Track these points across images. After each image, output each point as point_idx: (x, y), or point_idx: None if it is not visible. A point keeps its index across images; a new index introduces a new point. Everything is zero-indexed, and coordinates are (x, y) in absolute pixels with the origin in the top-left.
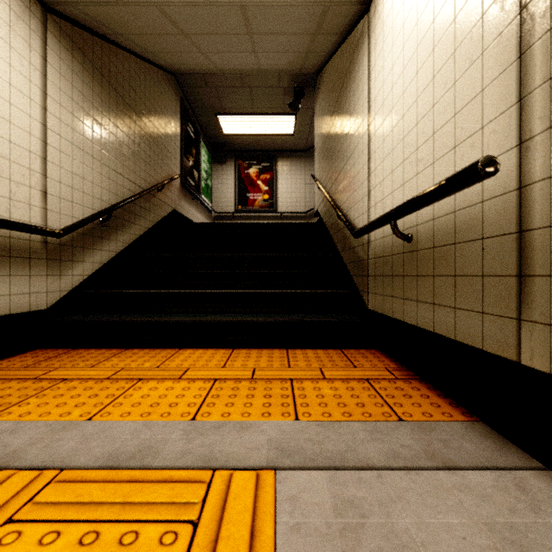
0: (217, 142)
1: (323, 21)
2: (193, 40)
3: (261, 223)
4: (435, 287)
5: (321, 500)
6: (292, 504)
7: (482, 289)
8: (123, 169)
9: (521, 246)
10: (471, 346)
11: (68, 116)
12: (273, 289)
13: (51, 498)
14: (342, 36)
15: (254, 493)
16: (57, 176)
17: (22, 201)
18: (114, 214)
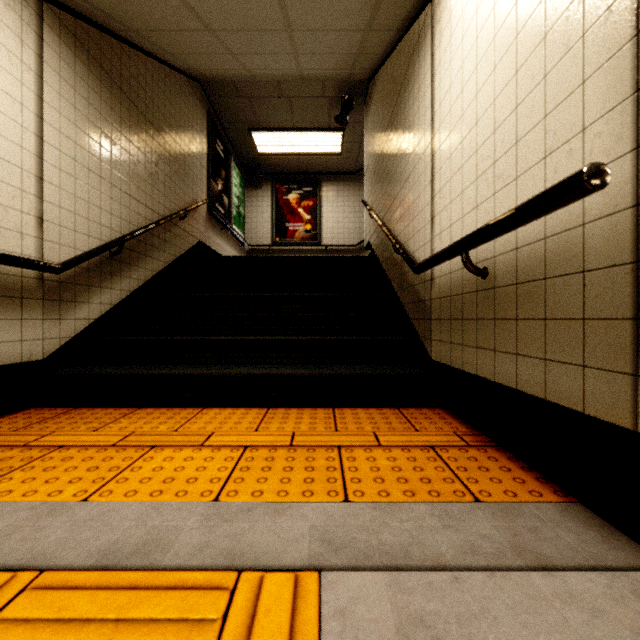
0: (251, 163)
1: (377, 14)
2: (221, 38)
3: (303, 258)
4: (518, 333)
5: (380, 616)
6: (342, 621)
7: (583, 336)
8: (138, 192)
9: (639, 280)
10: (567, 408)
11: (70, 128)
12: (317, 335)
13: (22, 613)
14: (399, 33)
15: (291, 606)
16: (56, 199)
17: (12, 228)
18: (126, 246)
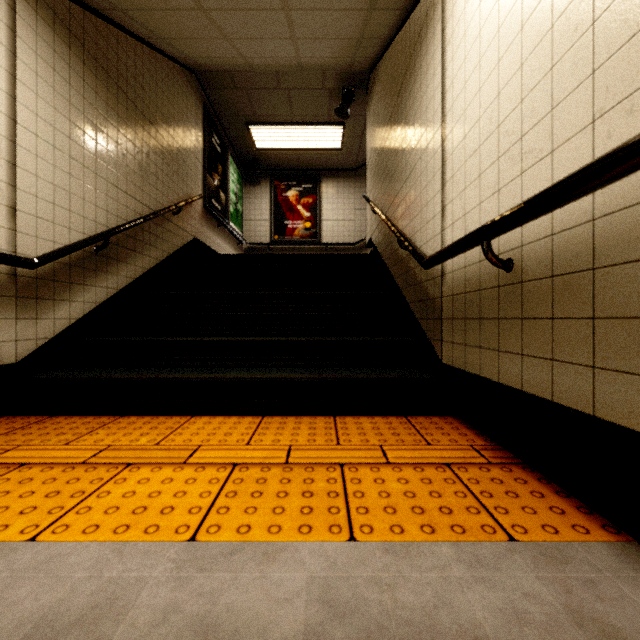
0: (249, 159)
1: None
2: (214, 19)
3: (302, 255)
4: (554, 335)
5: None
6: None
7: None
8: (127, 184)
9: None
10: (627, 428)
11: (48, 111)
12: (317, 336)
13: None
14: (405, 13)
15: None
16: (31, 187)
17: None
18: (114, 240)
